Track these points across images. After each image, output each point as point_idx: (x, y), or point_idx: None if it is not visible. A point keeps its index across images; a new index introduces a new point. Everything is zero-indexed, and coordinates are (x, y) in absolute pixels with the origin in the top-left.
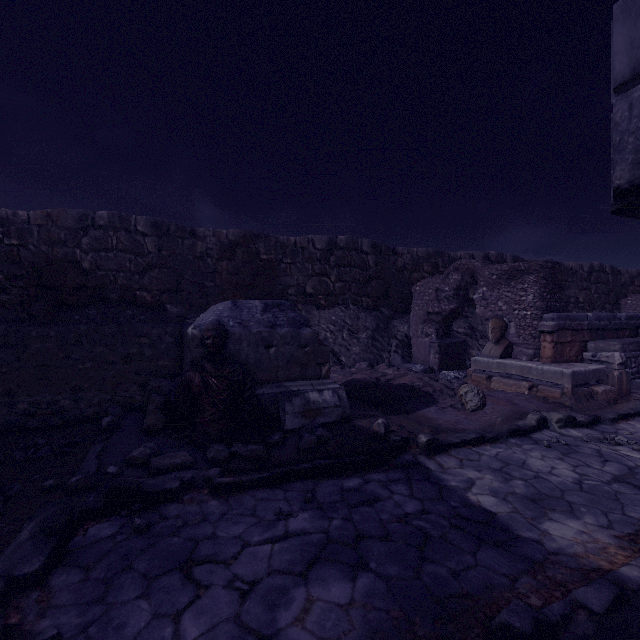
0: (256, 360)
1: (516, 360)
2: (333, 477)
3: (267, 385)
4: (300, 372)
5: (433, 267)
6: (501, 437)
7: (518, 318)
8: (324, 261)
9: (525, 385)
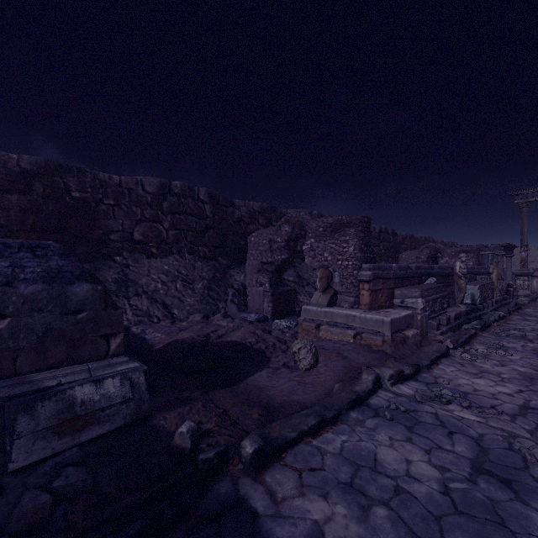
0: None
1: (341, 308)
2: None
3: None
4: (67, 353)
5: (267, 221)
6: (341, 412)
7: (341, 268)
8: (156, 206)
9: (351, 334)
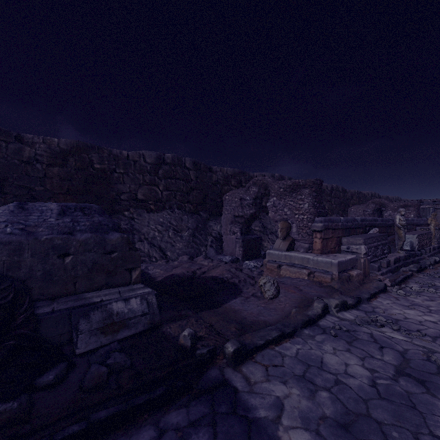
0: (45, 272)
1: (298, 253)
2: (117, 434)
3: (60, 299)
4: (105, 280)
5: (238, 182)
6: (297, 329)
7: (298, 220)
8: (153, 173)
9: (305, 272)
